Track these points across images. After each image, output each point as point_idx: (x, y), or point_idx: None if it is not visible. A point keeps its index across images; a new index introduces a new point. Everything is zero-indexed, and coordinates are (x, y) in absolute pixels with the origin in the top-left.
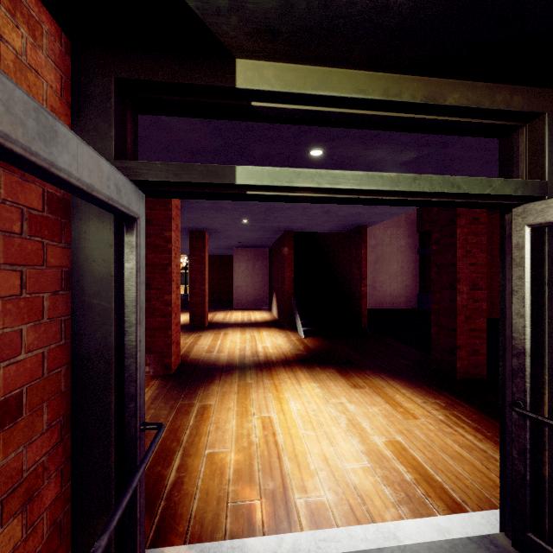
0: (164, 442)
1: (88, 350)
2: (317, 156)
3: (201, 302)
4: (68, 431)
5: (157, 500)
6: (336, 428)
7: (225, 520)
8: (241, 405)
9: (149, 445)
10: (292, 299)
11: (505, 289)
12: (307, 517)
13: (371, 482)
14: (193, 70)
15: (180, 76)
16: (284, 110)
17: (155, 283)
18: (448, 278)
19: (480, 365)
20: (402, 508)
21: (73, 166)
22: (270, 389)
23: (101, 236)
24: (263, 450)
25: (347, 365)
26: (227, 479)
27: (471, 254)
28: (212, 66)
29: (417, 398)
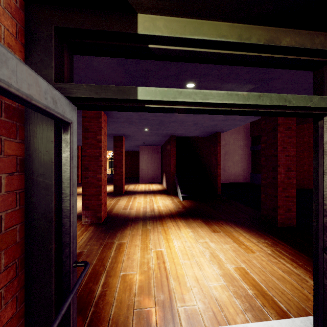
0: (95, 267)
1: (36, 213)
2: (191, 88)
3: (120, 179)
4: (22, 269)
5: (89, 307)
6: (203, 258)
7: (132, 321)
8: (143, 243)
9: None
10: (175, 177)
11: (318, 171)
12: (185, 320)
13: (227, 296)
14: (108, 21)
15: (99, 25)
16: (170, 50)
17: (91, 167)
18: (271, 164)
19: (292, 218)
20: (247, 314)
21: (13, 79)
22: (161, 232)
23: (45, 135)
24: (157, 273)
25: (209, 218)
26: (134, 292)
27: (286, 149)
28: (121, 19)
29: (253, 239)
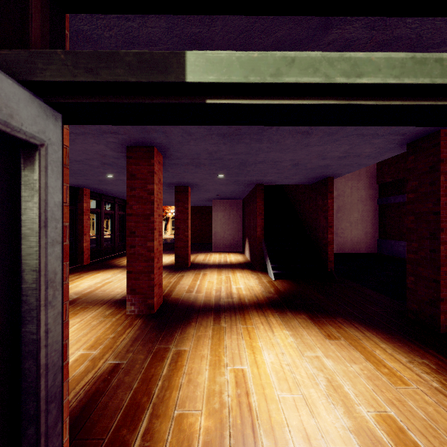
0: (135, 395)
1: None
2: None
3: (184, 246)
4: None
5: None
6: (315, 390)
7: None
8: (214, 353)
9: (119, 398)
10: (263, 244)
11: None
12: None
13: None
14: None
15: None
16: None
17: (140, 231)
18: (428, 227)
19: None
20: None
21: None
22: (243, 335)
23: None
24: (236, 416)
25: (318, 311)
26: None
27: None
28: None
29: (401, 356)
